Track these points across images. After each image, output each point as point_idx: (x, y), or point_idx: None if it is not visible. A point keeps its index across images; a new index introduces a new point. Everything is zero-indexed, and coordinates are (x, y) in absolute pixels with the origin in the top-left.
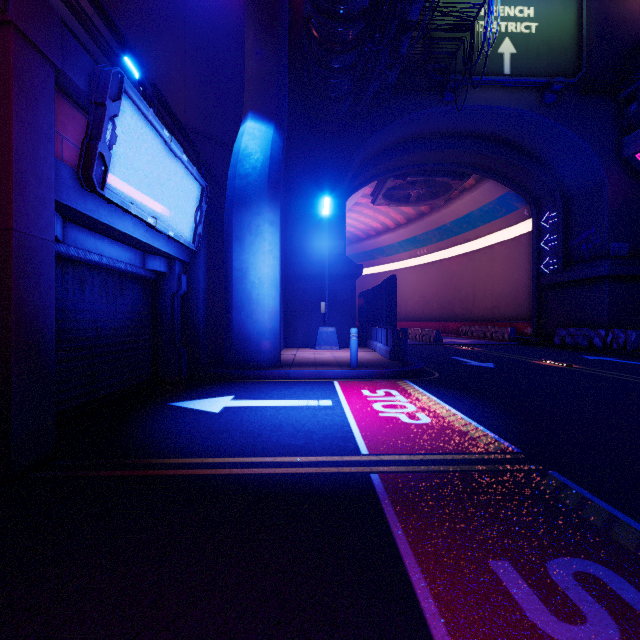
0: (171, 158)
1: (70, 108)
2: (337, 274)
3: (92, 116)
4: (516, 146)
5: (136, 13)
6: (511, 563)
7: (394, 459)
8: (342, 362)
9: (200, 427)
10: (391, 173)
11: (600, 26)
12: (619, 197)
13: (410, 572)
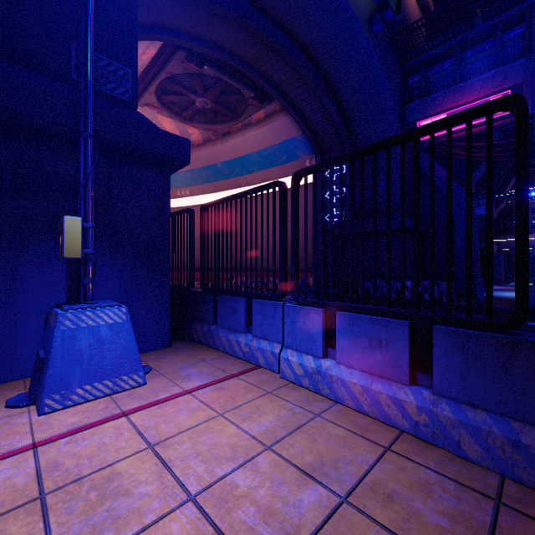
0: None
1: None
2: (119, 145)
3: None
4: (327, 78)
5: None
6: None
7: None
8: None
9: None
10: (186, 40)
11: None
12: None
13: None
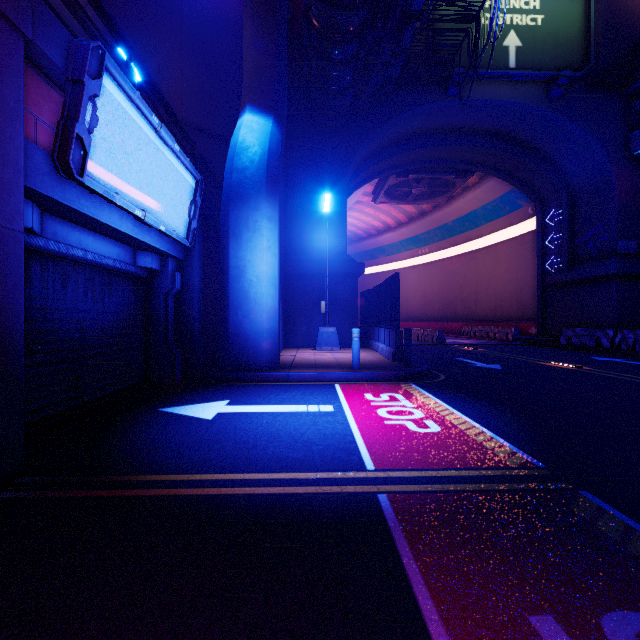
0: (161, 147)
1: (46, 87)
2: (338, 273)
3: (69, 95)
4: (521, 142)
5: (131, 5)
6: (556, 619)
7: (403, 476)
8: (343, 364)
9: (190, 436)
10: (393, 170)
11: (607, 19)
12: (627, 194)
13: (433, 633)
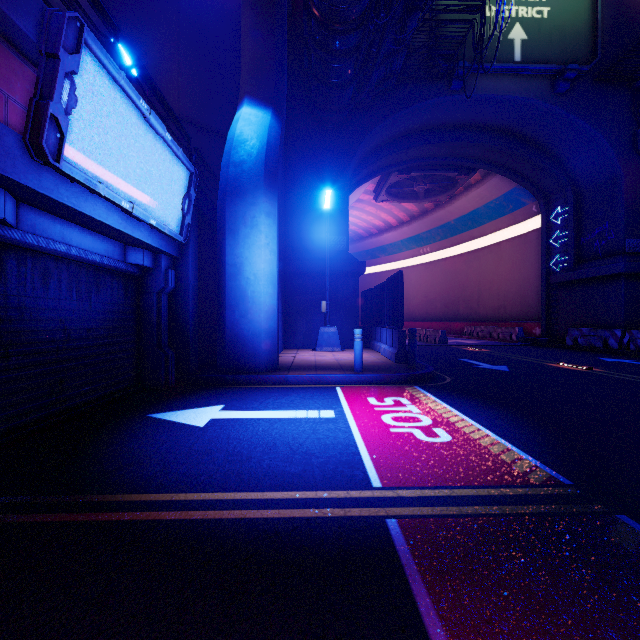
0: (151, 135)
1: (19, 63)
2: (339, 272)
3: (42, 70)
4: (525, 138)
5: None
6: None
7: (415, 495)
8: (345, 365)
9: (178, 447)
10: (395, 167)
11: (615, 11)
12: (635, 191)
13: None
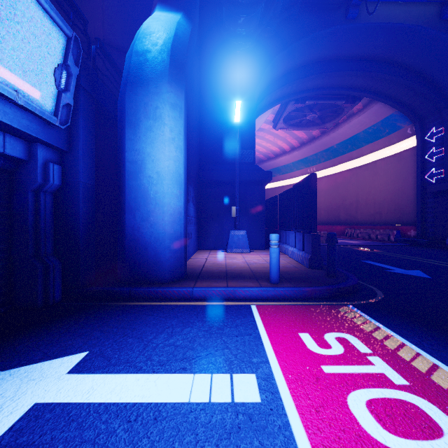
0: None
1: None
2: (247, 181)
3: None
4: (408, 67)
5: None
6: None
7: None
8: (257, 271)
9: None
10: (292, 97)
11: None
12: None
13: None
